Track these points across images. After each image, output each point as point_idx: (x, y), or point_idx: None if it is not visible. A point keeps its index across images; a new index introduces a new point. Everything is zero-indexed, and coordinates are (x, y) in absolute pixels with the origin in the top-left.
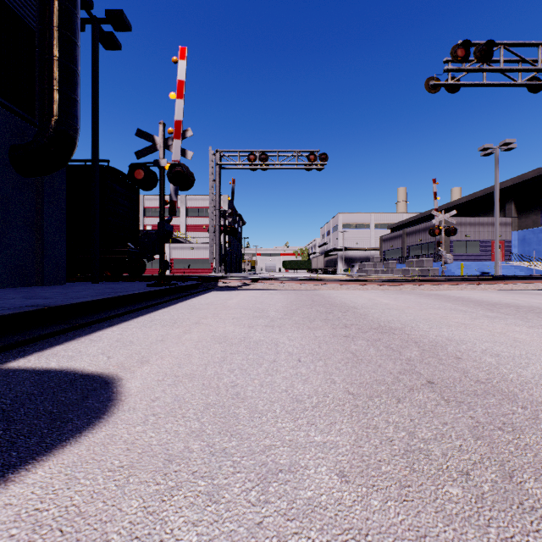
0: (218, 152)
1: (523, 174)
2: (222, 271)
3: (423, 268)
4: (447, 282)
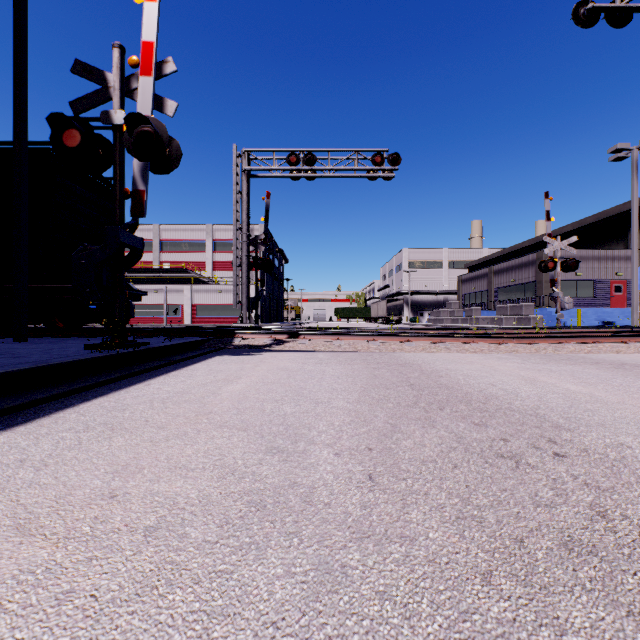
0: (246, 153)
1: None
2: (251, 320)
3: (522, 316)
4: (606, 338)
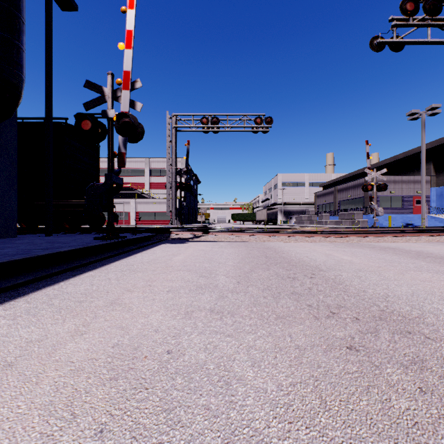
0: (174, 116)
1: (441, 138)
2: (178, 223)
3: (354, 219)
4: (390, 234)
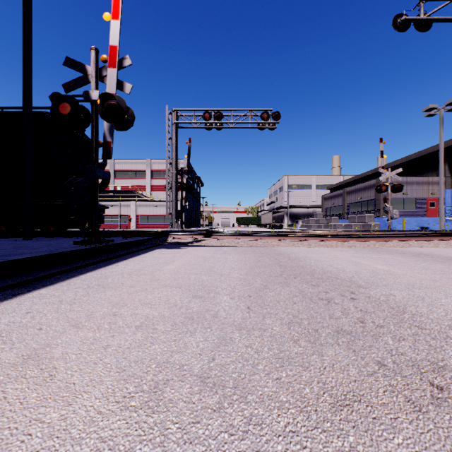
0: (175, 111)
1: None
2: (178, 226)
3: (365, 223)
4: (415, 238)
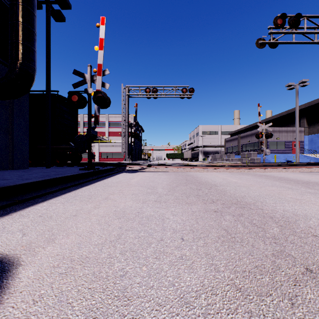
0: (127, 87)
1: (311, 101)
2: (129, 160)
3: (251, 157)
4: (269, 167)
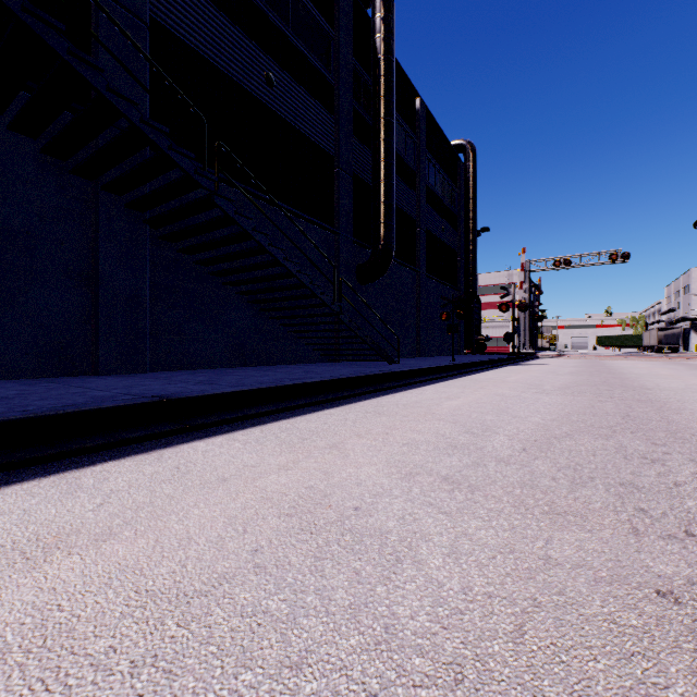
0: (528, 262)
1: None
2: (530, 349)
3: None
4: None
